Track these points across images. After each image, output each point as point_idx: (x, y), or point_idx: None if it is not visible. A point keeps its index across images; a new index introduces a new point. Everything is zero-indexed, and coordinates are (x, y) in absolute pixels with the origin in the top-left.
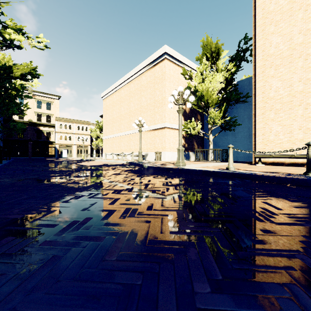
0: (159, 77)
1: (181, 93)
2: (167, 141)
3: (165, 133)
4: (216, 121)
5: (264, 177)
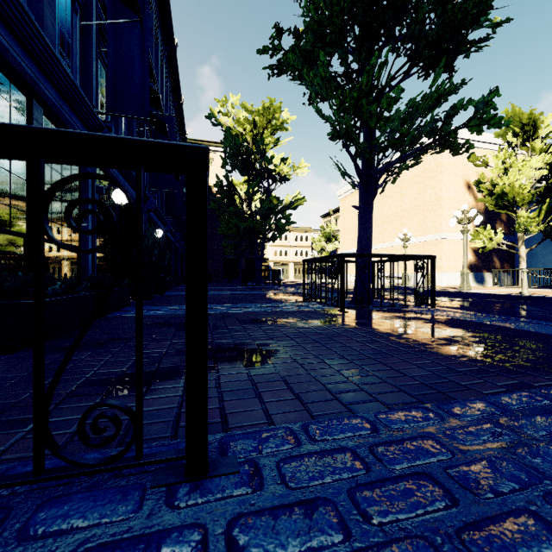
0: (431, 169)
1: (466, 211)
2: (444, 257)
3: (442, 247)
4: (530, 228)
5: (547, 299)
